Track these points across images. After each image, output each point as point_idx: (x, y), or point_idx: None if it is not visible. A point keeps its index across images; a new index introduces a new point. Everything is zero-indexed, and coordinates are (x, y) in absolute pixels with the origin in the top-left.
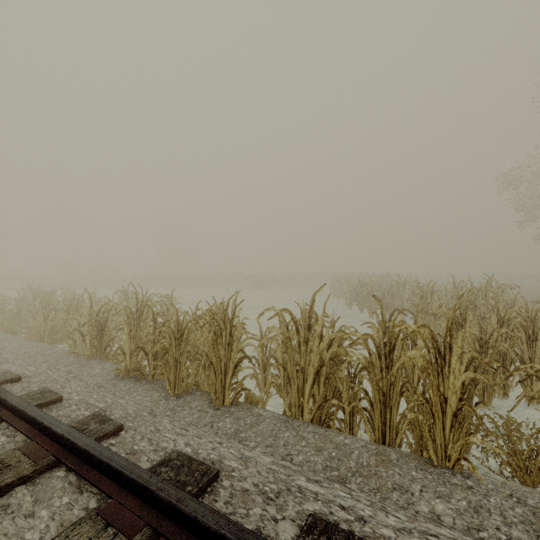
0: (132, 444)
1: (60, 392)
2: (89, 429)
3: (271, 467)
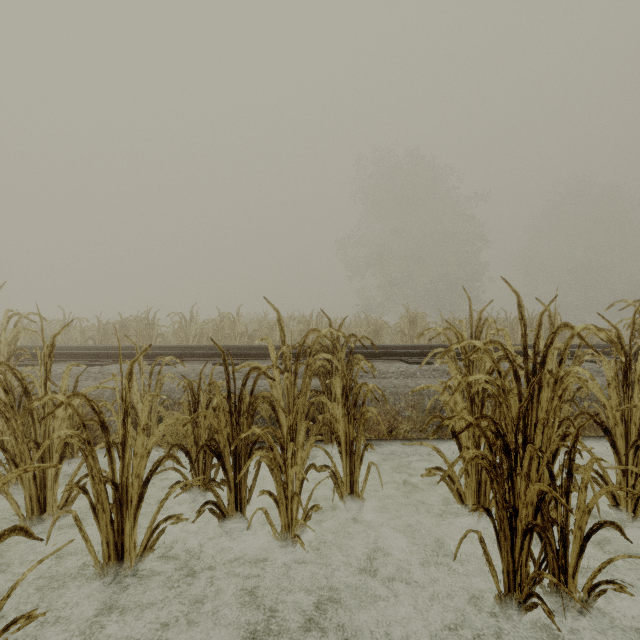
0: None
1: None
2: None
3: None
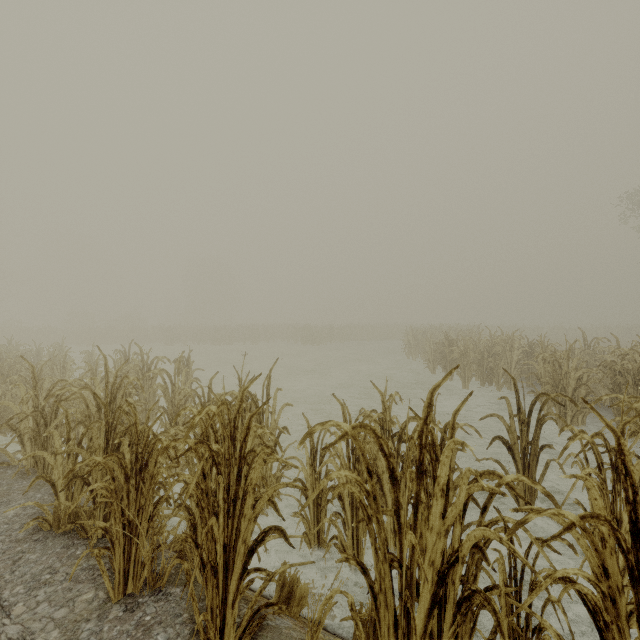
0: None
1: None
2: None
3: None
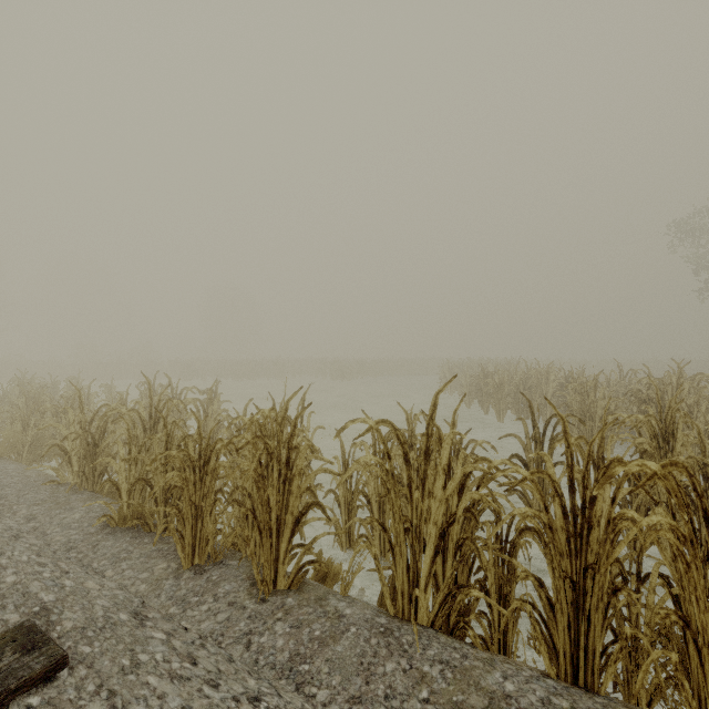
0: None
1: None
2: None
3: None
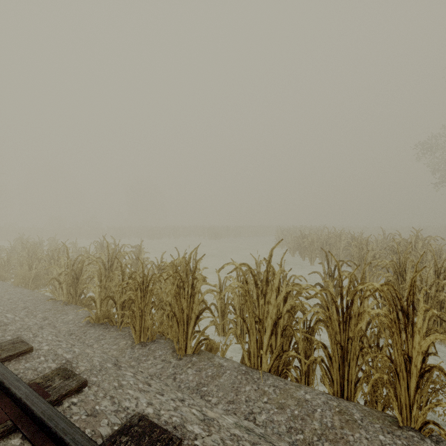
0: (93, 403)
1: (31, 342)
2: (53, 386)
3: (235, 432)
